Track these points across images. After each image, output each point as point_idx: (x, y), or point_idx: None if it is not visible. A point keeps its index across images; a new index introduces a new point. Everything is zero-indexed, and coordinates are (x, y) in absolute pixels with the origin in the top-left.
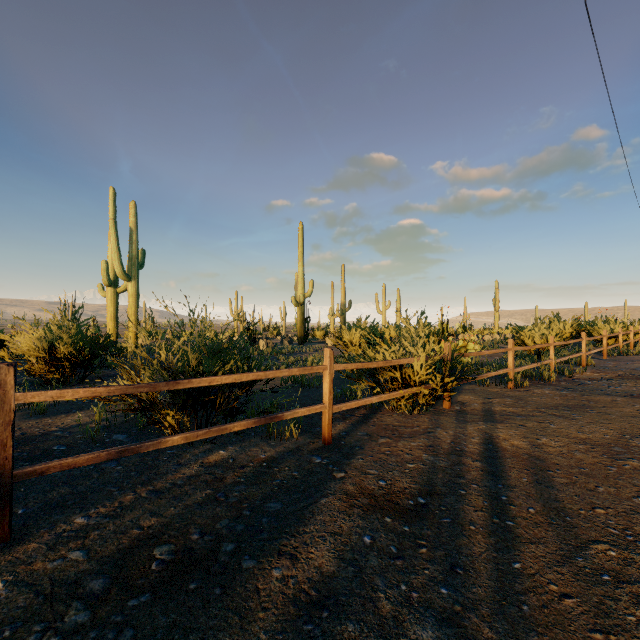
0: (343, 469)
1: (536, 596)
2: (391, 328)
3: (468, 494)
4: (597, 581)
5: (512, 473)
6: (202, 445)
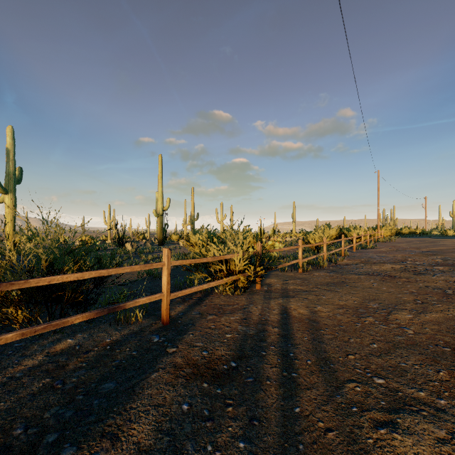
0: (176, 344)
1: (309, 434)
2: (226, 233)
3: (267, 354)
4: (349, 413)
5: (298, 334)
6: (51, 336)
